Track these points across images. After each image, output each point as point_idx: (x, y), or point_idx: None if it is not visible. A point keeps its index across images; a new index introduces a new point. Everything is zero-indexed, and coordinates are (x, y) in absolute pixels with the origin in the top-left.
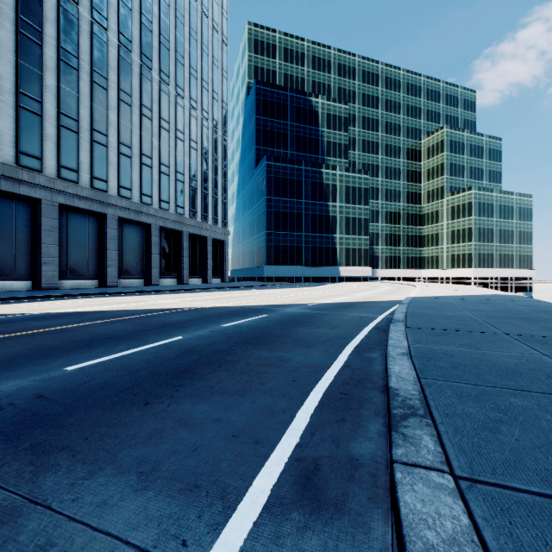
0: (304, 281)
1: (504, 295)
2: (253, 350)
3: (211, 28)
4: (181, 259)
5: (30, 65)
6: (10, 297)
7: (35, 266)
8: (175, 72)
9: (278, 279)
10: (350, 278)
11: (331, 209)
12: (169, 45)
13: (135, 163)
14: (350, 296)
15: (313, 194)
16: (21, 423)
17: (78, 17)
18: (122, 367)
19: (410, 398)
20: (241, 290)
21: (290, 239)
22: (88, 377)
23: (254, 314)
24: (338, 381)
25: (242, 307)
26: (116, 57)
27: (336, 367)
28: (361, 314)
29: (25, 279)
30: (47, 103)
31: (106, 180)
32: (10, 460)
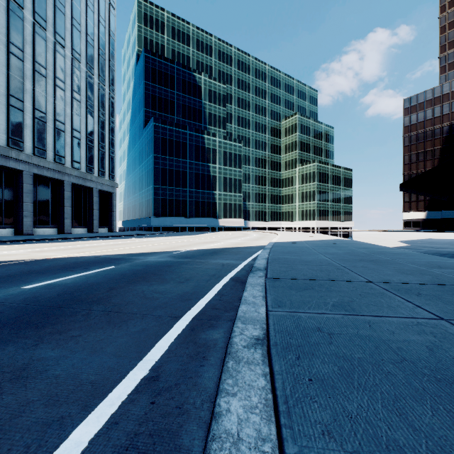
0: (188, 230)
1: (342, 239)
2: None
3: None
4: (62, 208)
5: None
6: None
7: None
8: (54, 18)
9: (165, 228)
10: (227, 228)
11: (212, 169)
12: None
13: (1, 103)
14: (222, 242)
15: (196, 156)
16: None
17: None
18: None
19: None
20: (120, 238)
21: (176, 193)
22: None
23: (99, 266)
24: None
25: (96, 257)
26: None
27: (123, 391)
28: (225, 261)
29: None
30: None
31: None
32: None
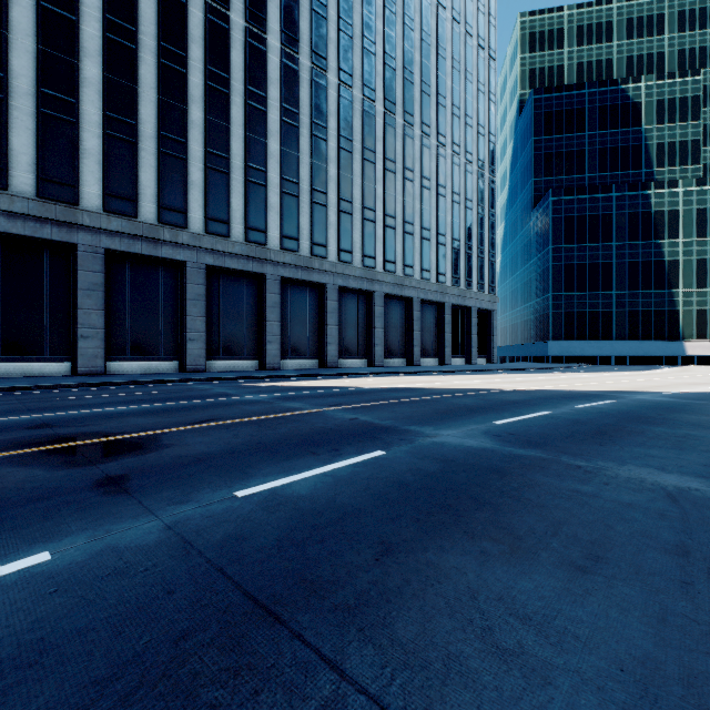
0: (614, 363)
1: None
2: (647, 427)
3: (476, 48)
4: (442, 335)
5: (319, 162)
6: (323, 373)
7: (321, 346)
8: (436, 118)
9: (570, 359)
10: (707, 358)
11: (667, 249)
12: (430, 90)
13: (398, 233)
14: None
15: (632, 231)
16: (529, 443)
17: (352, 101)
18: (537, 426)
19: None
20: (530, 373)
21: (590, 302)
22: (522, 428)
23: (596, 399)
24: None
25: (568, 391)
26: (382, 126)
27: None
28: None
29: (314, 358)
30: (330, 193)
31: (374, 257)
32: (558, 454)
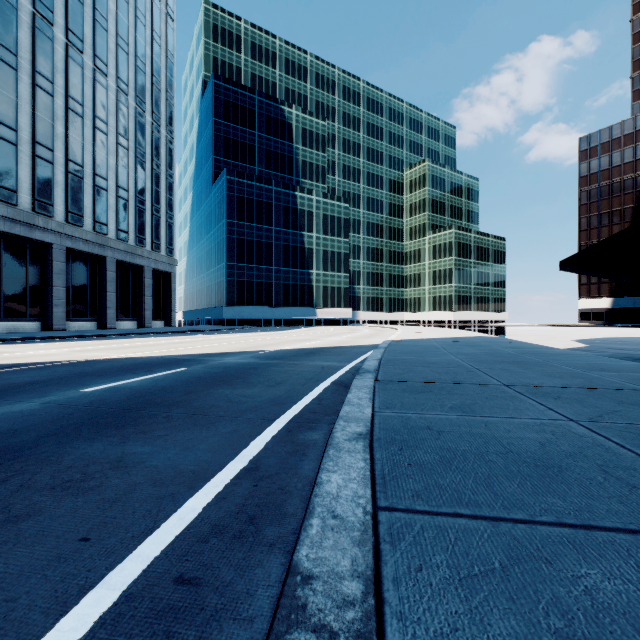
0: (274, 325)
1: (486, 337)
2: (81, 443)
3: None
4: (103, 294)
5: None
6: None
7: None
8: (93, 36)
9: (242, 322)
10: (328, 321)
11: (307, 240)
12: None
13: (24, 153)
14: (321, 340)
15: (285, 221)
16: None
17: None
18: None
19: (335, 627)
20: (183, 335)
21: (257, 273)
22: None
23: (165, 368)
24: (202, 526)
25: (159, 358)
26: None
27: (226, 477)
28: (325, 363)
29: None
30: None
31: None
32: None
